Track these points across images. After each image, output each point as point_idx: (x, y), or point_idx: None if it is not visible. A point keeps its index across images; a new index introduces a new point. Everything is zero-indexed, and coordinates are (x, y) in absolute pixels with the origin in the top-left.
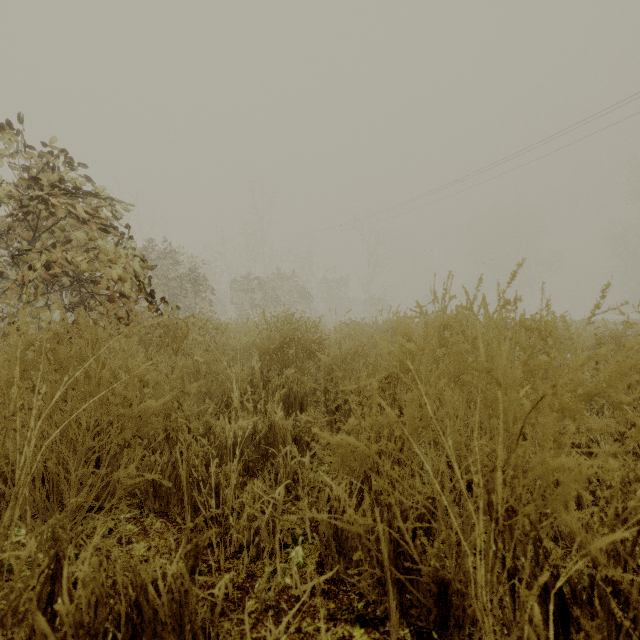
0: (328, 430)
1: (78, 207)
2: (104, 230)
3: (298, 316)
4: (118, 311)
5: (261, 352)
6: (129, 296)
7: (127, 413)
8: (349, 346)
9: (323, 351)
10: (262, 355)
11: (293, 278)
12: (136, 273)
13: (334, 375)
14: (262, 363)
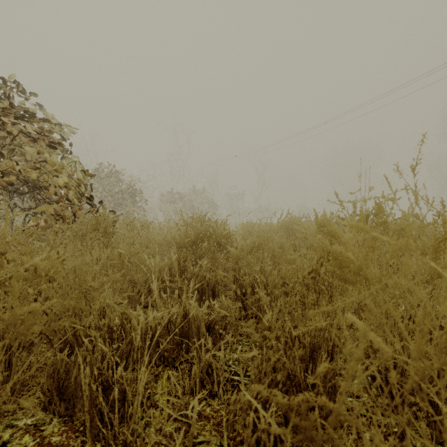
0: (244, 325)
1: (31, 128)
2: (54, 148)
3: (208, 220)
4: (65, 212)
5: (178, 245)
6: (73, 200)
7: (6, 318)
8: (254, 240)
9: (231, 244)
10: (179, 248)
11: (204, 193)
12: (79, 182)
13: (241, 265)
14: (179, 255)
